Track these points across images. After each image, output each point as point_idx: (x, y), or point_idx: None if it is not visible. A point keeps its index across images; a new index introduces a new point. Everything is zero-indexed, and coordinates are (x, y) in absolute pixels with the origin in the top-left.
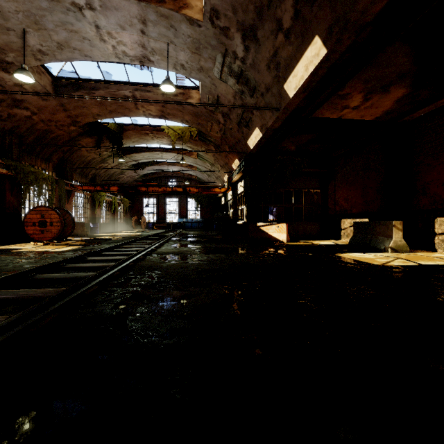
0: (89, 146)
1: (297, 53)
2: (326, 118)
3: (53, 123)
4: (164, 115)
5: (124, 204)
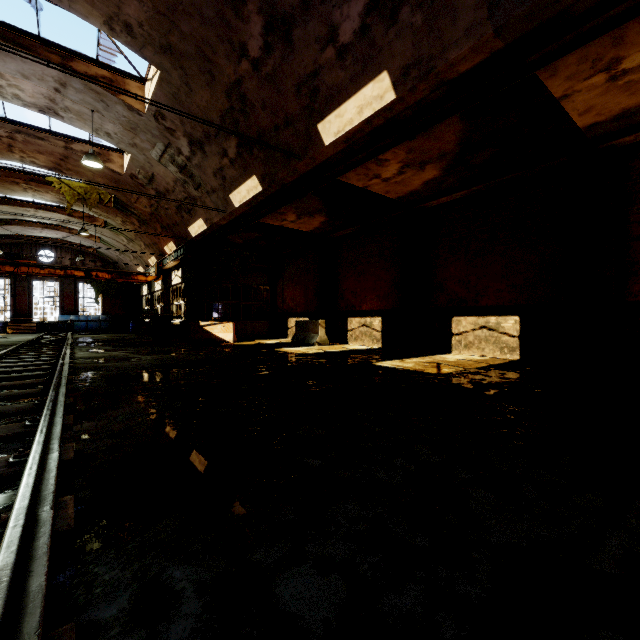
0: None
1: (240, 178)
2: (270, 224)
3: None
4: (60, 169)
5: None
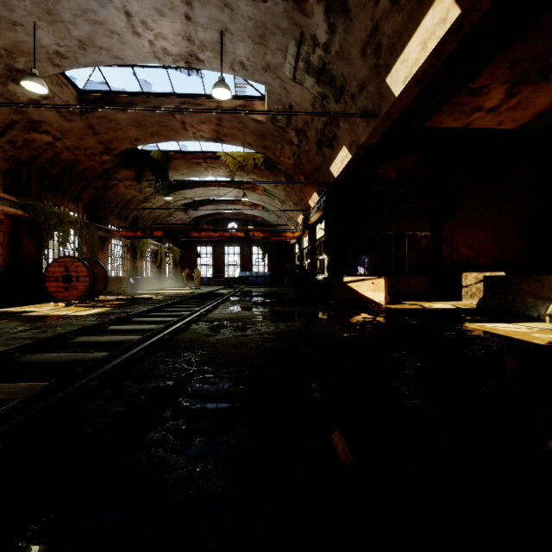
0: (124, 178)
1: (409, 23)
2: (445, 129)
3: (81, 151)
4: (220, 137)
5: (173, 254)
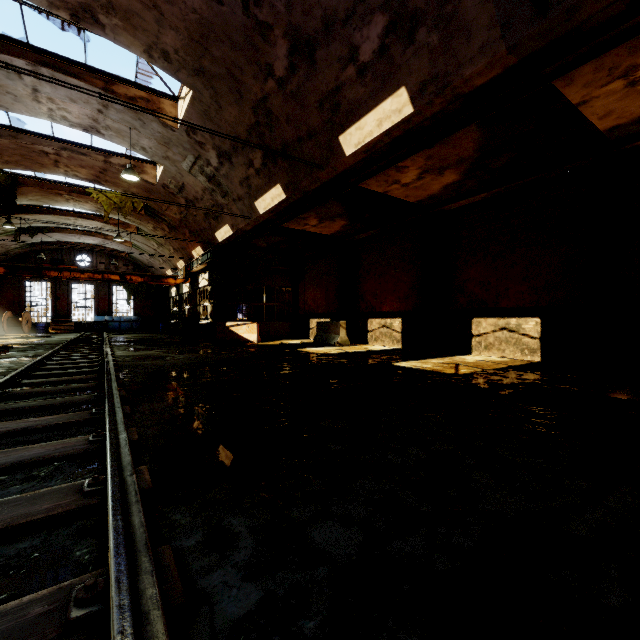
0: None
1: (265, 186)
2: (292, 229)
3: None
4: (99, 181)
5: None
